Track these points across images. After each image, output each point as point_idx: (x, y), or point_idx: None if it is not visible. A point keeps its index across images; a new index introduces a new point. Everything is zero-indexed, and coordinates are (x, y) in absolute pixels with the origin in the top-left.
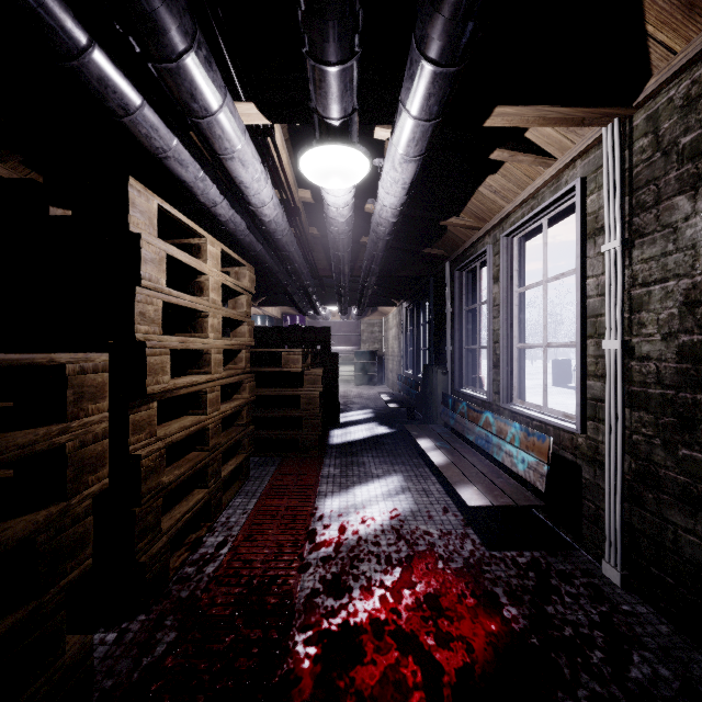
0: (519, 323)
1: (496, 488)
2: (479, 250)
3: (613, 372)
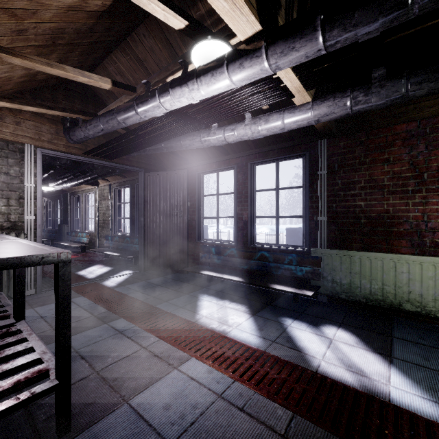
0: (88, 213)
1: (80, 245)
2: (79, 194)
3: (97, 222)
